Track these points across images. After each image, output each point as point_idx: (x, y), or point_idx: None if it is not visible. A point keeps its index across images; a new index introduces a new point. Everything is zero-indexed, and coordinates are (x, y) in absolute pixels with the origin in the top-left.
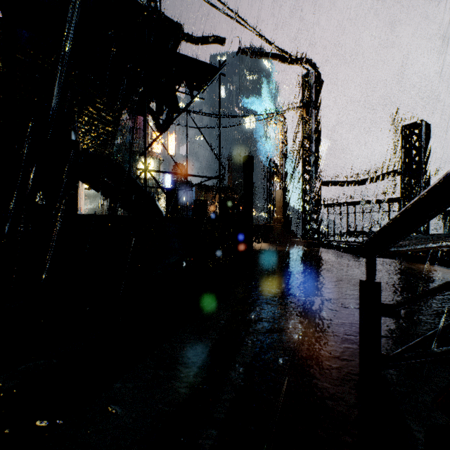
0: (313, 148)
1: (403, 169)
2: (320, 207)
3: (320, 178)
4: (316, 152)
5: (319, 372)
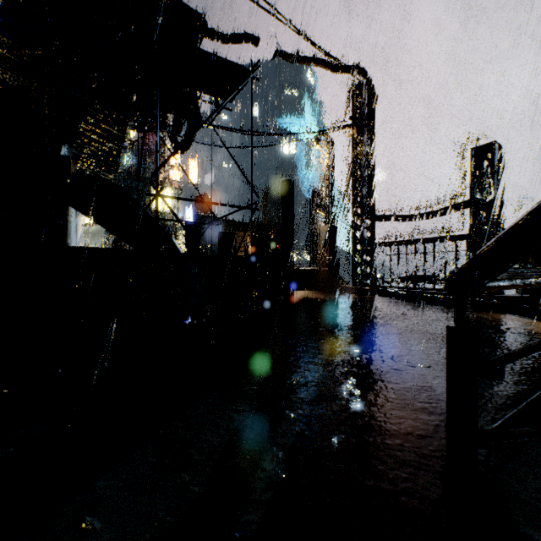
0: (365, 175)
1: (472, 200)
2: (374, 247)
3: (373, 212)
4: (369, 181)
5: (388, 455)
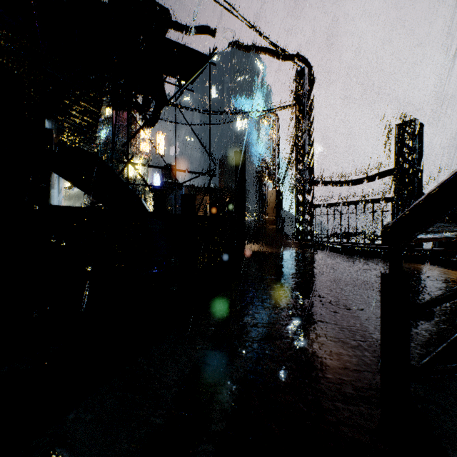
0: (306, 147)
1: (396, 168)
2: (314, 208)
3: (313, 178)
4: (309, 152)
5: (329, 388)
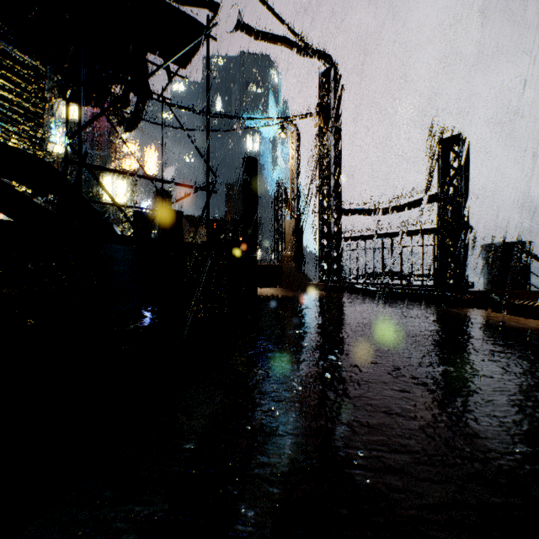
0: (332, 166)
1: (440, 193)
2: (341, 241)
3: (340, 206)
4: (336, 173)
5: None
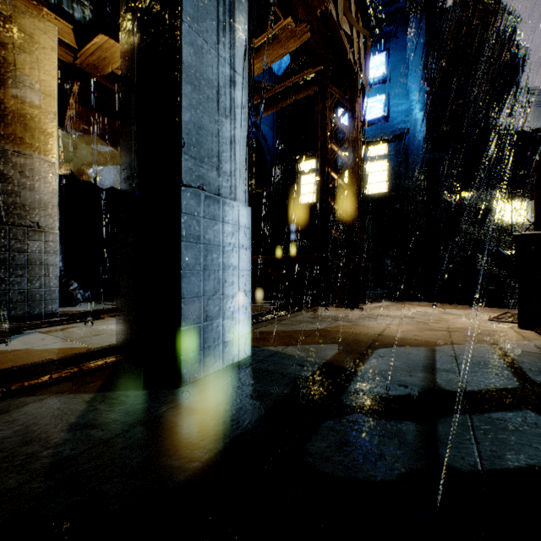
0: None
1: None
2: None
3: None
4: None
5: None
